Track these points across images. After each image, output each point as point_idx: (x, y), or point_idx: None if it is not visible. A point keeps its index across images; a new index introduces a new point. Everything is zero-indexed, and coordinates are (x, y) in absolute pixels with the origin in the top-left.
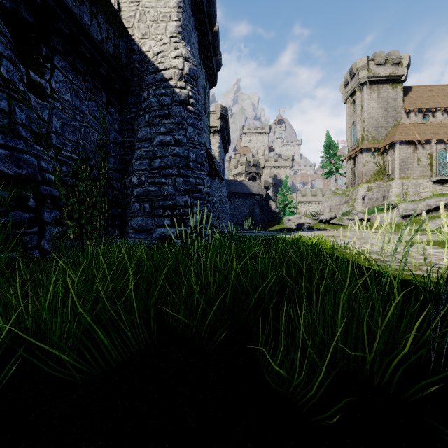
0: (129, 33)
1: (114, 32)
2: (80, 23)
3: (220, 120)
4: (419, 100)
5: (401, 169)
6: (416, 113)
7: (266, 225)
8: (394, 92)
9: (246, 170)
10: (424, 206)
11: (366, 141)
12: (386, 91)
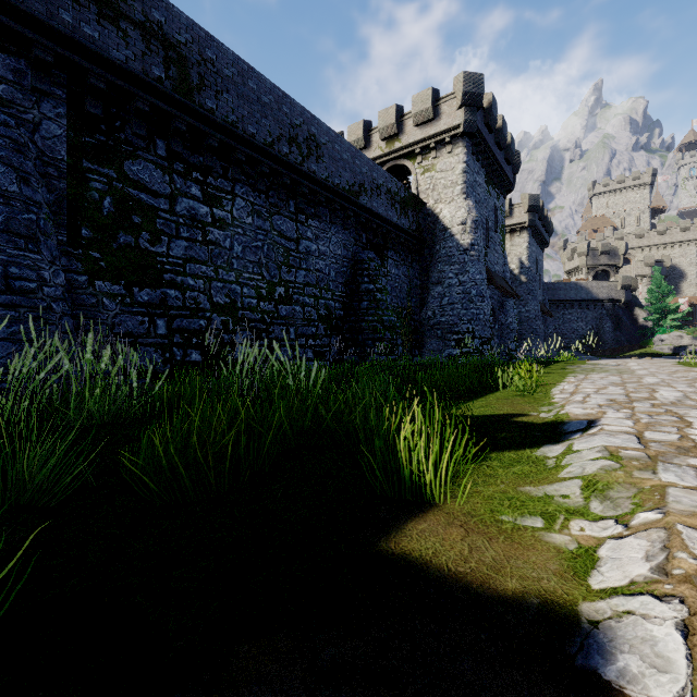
0: (425, 203)
1: (416, 213)
2: (400, 227)
3: (529, 214)
4: None
5: None
6: None
7: (622, 350)
8: None
9: (588, 263)
10: None
11: None
12: None
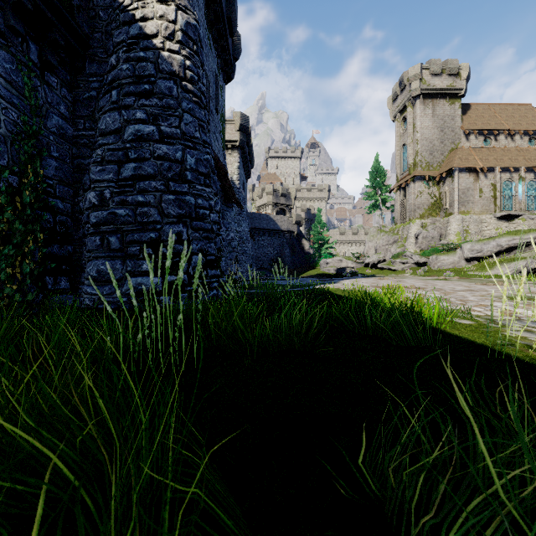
0: None
1: None
2: None
3: (240, 133)
4: (480, 120)
5: (461, 202)
6: (476, 136)
7: (298, 270)
8: (451, 109)
9: (273, 201)
10: (494, 246)
11: (419, 168)
12: (442, 107)
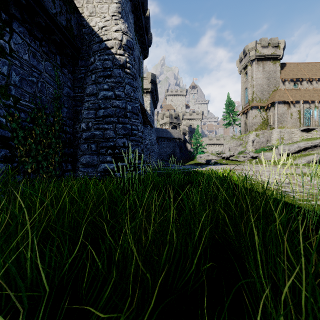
0: (79, 11)
1: (66, 8)
2: None
3: (151, 84)
4: (291, 73)
5: (279, 121)
6: (289, 82)
7: (184, 161)
8: (274, 67)
9: (170, 121)
10: (296, 147)
11: (255, 101)
12: (268, 66)
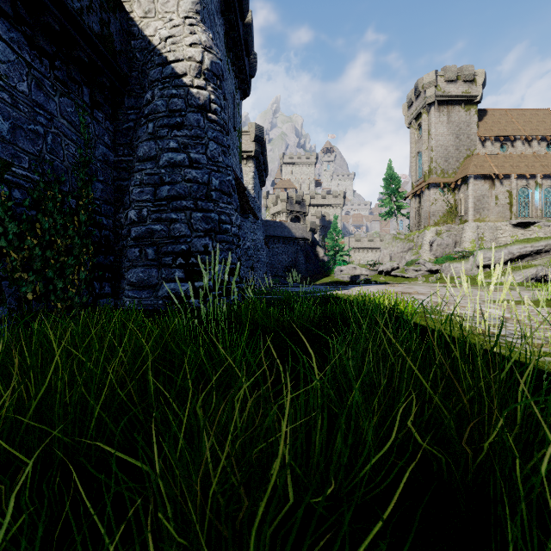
0: (125, 9)
1: (101, 2)
2: None
3: (255, 143)
4: (496, 126)
5: (476, 209)
6: (492, 142)
7: (312, 278)
8: (467, 116)
9: (288, 208)
10: (506, 254)
11: (434, 175)
12: (457, 114)
